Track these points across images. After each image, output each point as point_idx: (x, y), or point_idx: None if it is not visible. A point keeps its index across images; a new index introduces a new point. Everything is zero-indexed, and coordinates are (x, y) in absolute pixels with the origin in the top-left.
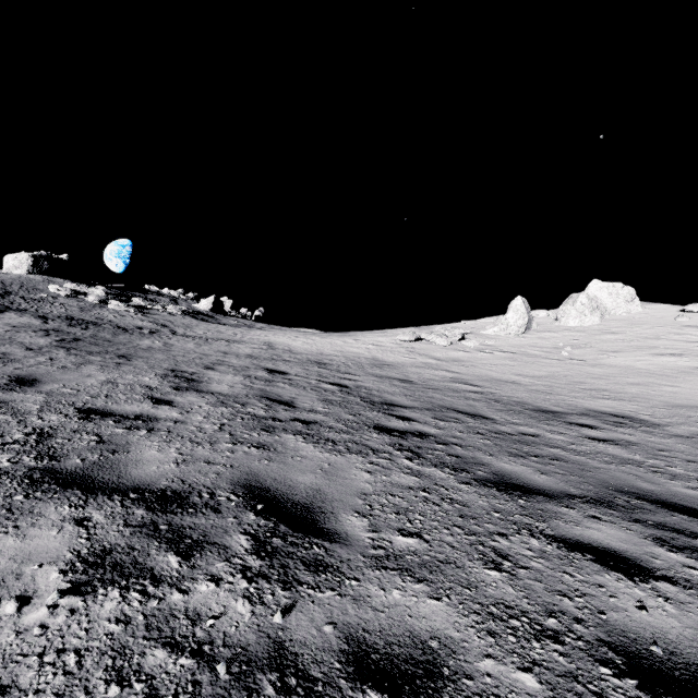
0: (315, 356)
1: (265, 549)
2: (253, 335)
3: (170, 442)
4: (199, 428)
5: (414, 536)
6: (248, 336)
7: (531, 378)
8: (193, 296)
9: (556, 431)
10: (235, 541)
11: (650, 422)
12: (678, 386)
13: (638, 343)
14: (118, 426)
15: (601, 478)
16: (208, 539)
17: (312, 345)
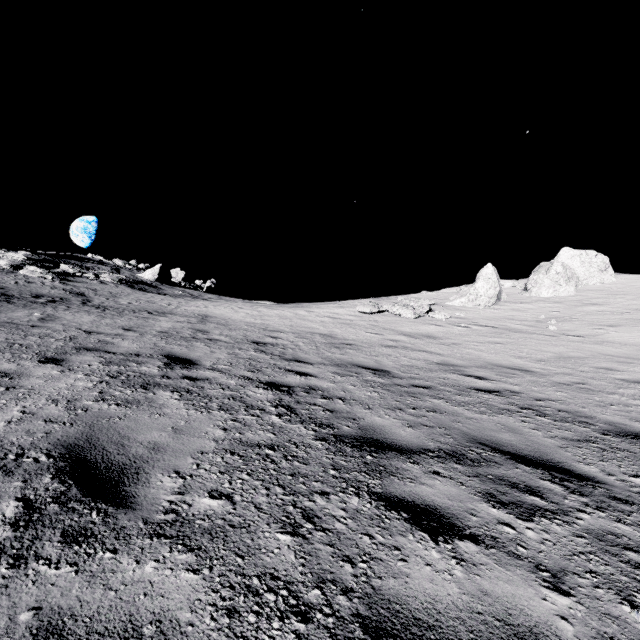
0: (256, 332)
1: None
2: (190, 306)
3: None
4: None
5: None
6: (183, 307)
7: (540, 363)
8: (144, 266)
9: None
10: None
11: None
12: None
13: (631, 315)
14: None
15: None
16: None
17: (256, 317)
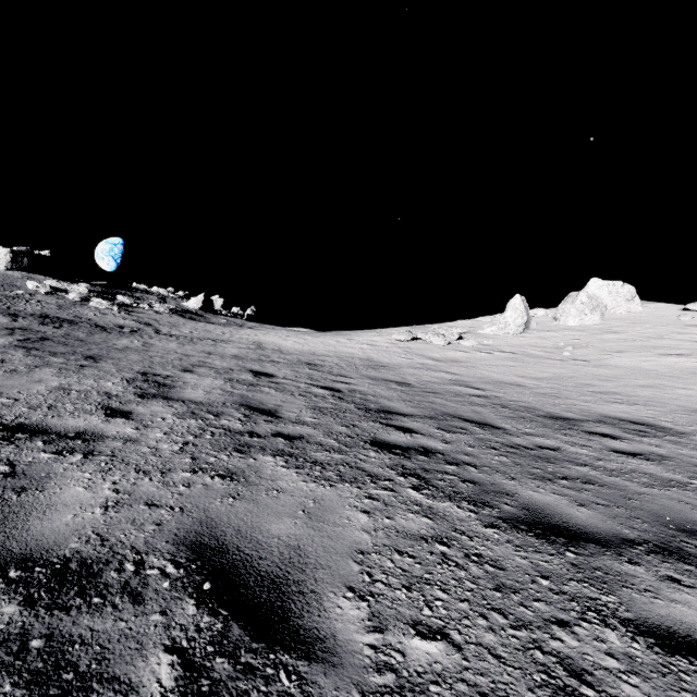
0: (306, 356)
1: (198, 687)
2: (242, 334)
3: (108, 472)
4: (153, 449)
5: (438, 635)
6: (236, 335)
7: (536, 380)
8: (183, 294)
9: (577, 443)
10: (149, 671)
11: (674, 430)
12: (692, 389)
13: (641, 342)
14: (46, 450)
15: (651, 509)
16: (105, 668)
17: (304, 344)
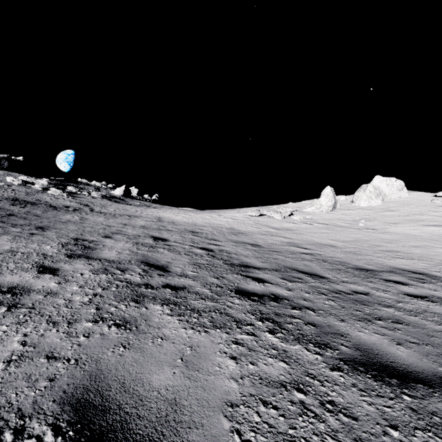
0: (190, 226)
1: None
2: (149, 212)
3: (23, 324)
4: (67, 300)
5: None
6: (145, 212)
7: (343, 243)
8: (112, 186)
9: (379, 288)
10: None
11: None
12: None
13: (409, 217)
14: None
15: None
16: None
17: (189, 218)
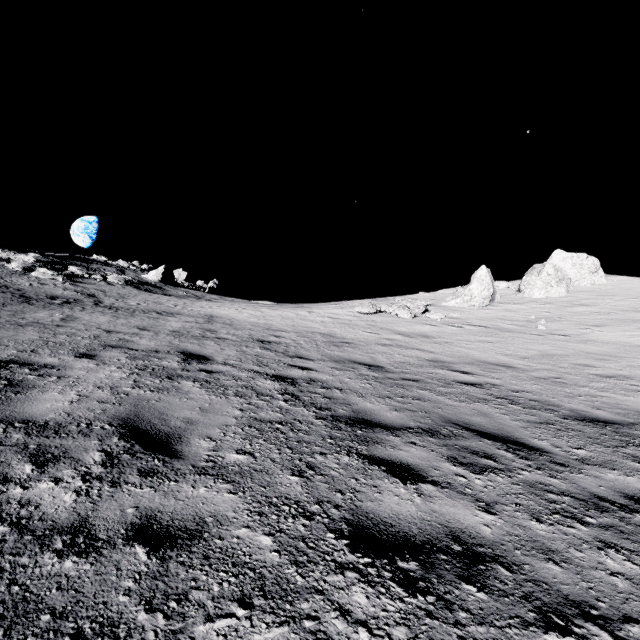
0: (260, 331)
1: None
2: (196, 306)
3: None
4: None
5: None
6: (189, 307)
7: (524, 360)
8: (147, 267)
9: None
10: None
11: None
12: None
13: (617, 315)
14: None
15: None
16: None
17: (260, 317)
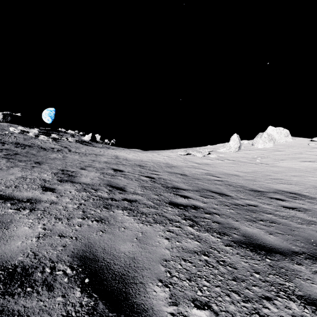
0: (138, 162)
1: None
2: (109, 152)
3: (41, 219)
4: (64, 207)
5: (205, 307)
6: (106, 152)
7: (244, 173)
8: (82, 133)
9: (265, 202)
10: None
11: (310, 196)
12: (316, 177)
13: (292, 155)
14: (11, 208)
15: (304, 236)
16: None
17: (137, 156)
